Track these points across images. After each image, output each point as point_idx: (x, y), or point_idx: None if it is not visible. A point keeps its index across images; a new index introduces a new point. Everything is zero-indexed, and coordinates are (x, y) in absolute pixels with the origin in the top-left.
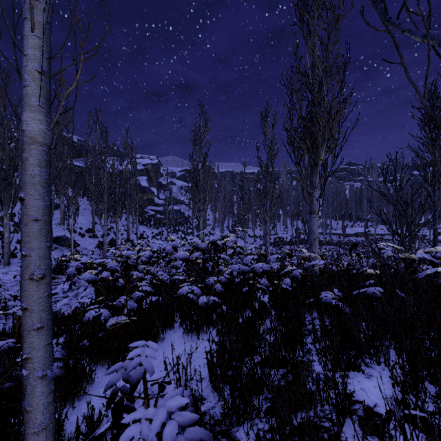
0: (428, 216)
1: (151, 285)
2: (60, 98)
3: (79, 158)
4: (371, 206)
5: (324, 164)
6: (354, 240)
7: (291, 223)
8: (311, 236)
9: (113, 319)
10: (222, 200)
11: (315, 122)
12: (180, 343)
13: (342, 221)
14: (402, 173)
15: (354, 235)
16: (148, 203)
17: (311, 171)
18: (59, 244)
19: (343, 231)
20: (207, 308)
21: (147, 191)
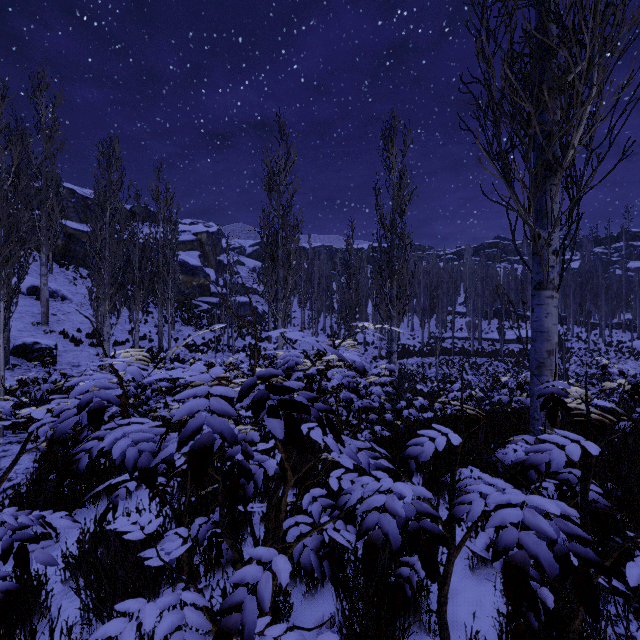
0: (624, 313)
1: None
2: (40, 109)
3: None
4: None
5: (571, 164)
6: (516, 349)
7: (421, 323)
8: (539, 344)
9: None
10: (316, 288)
11: (570, 32)
12: None
13: (499, 320)
14: (583, 250)
15: (516, 341)
16: (200, 292)
17: (550, 176)
18: (27, 358)
19: (502, 336)
20: None
21: (197, 273)
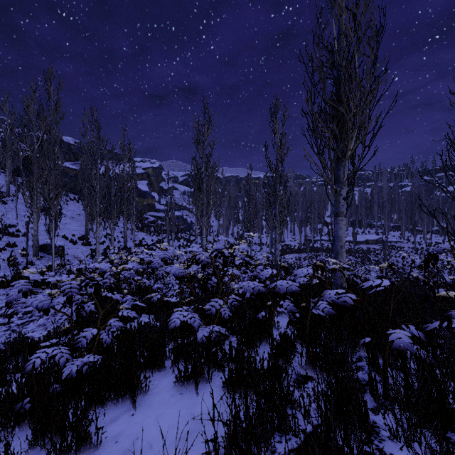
0: (441, 223)
1: (145, 301)
2: (50, 93)
3: (76, 162)
4: (381, 212)
5: (352, 155)
6: (365, 248)
7: (299, 230)
8: (336, 242)
9: (74, 362)
10: (227, 206)
11: (344, 101)
12: (169, 399)
13: (353, 228)
14: (414, 178)
15: (365, 242)
16: (148, 209)
17: (339, 164)
18: (47, 252)
19: (354, 238)
20: (209, 343)
21: (147, 196)
